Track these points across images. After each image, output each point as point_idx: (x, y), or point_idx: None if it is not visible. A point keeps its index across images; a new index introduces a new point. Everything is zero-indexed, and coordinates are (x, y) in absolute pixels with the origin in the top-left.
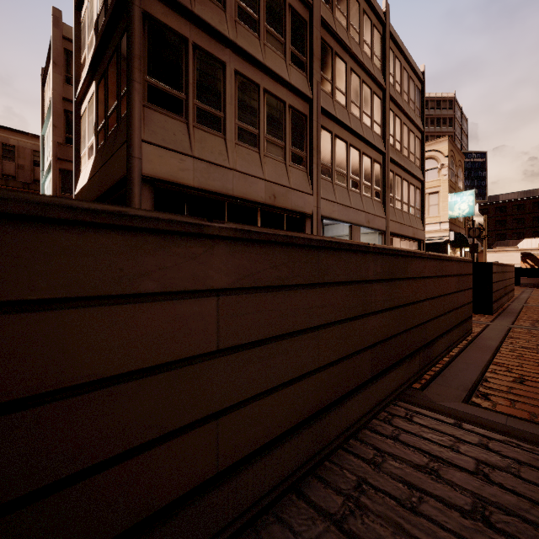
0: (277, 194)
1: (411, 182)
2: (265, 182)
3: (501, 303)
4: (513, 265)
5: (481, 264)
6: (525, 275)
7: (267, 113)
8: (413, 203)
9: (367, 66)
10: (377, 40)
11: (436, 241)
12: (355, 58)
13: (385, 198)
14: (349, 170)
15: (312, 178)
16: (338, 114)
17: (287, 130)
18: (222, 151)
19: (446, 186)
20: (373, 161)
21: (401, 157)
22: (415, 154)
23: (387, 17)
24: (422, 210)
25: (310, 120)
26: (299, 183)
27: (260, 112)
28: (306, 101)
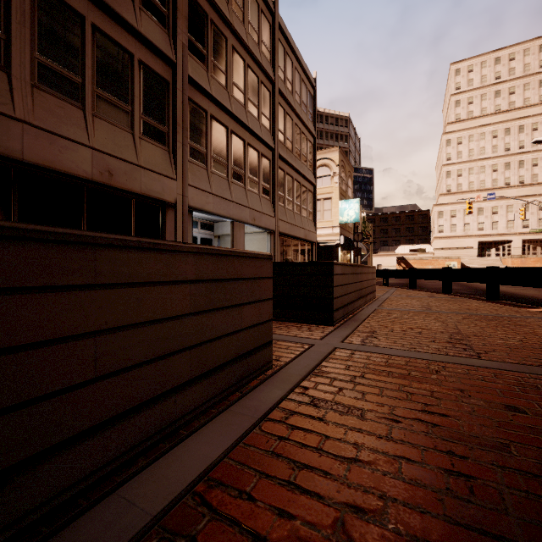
0: (115, 170)
1: (303, 184)
2: (92, 151)
3: (352, 308)
4: (374, 266)
5: (323, 263)
6: (392, 276)
7: (99, 59)
8: (306, 205)
9: (253, 50)
10: (266, 27)
11: (330, 244)
12: (238, 36)
13: (274, 196)
14: (231, 160)
15: (175, 160)
16: (214, 91)
17: (136, 92)
18: (0, 89)
19: (338, 193)
20: (261, 155)
21: (292, 157)
22: (308, 157)
23: (277, 8)
24: (314, 213)
25: (173, 89)
26: (155, 162)
27: (86, 54)
28: (168, 64)
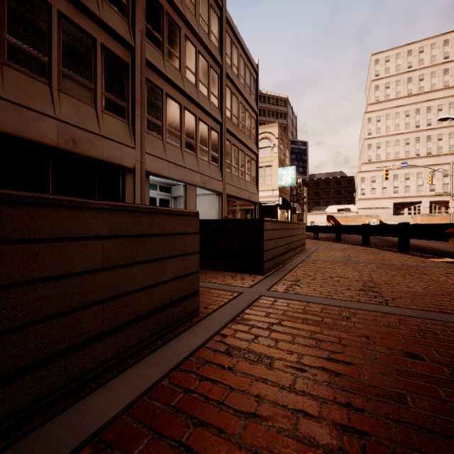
0: (79, 139)
1: (247, 153)
2: (58, 122)
3: (283, 259)
4: (304, 223)
5: (255, 220)
6: (321, 231)
7: (65, 42)
8: (249, 171)
9: (203, 39)
10: (215, 20)
11: (270, 204)
12: (190, 27)
13: (222, 163)
14: (184, 132)
15: (134, 131)
16: (169, 73)
17: (99, 72)
18: None
19: (277, 161)
20: (210, 128)
21: (238, 131)
22: (251, 131)
23: (224, 3)
24: (257, 178)
25: (132, 70)
26: (115, 132)
27: (52, 37)
28: (128, 48)
